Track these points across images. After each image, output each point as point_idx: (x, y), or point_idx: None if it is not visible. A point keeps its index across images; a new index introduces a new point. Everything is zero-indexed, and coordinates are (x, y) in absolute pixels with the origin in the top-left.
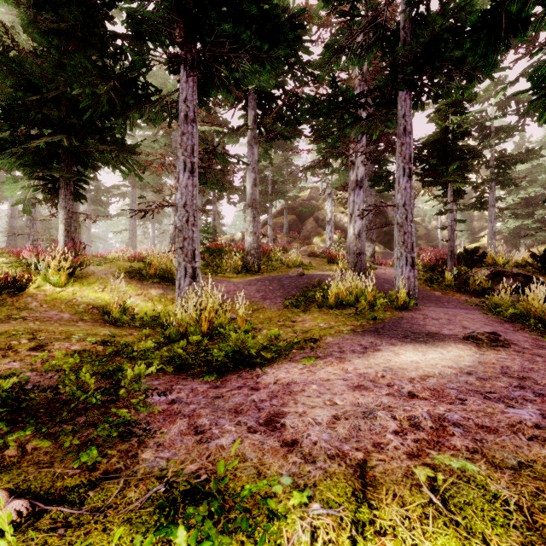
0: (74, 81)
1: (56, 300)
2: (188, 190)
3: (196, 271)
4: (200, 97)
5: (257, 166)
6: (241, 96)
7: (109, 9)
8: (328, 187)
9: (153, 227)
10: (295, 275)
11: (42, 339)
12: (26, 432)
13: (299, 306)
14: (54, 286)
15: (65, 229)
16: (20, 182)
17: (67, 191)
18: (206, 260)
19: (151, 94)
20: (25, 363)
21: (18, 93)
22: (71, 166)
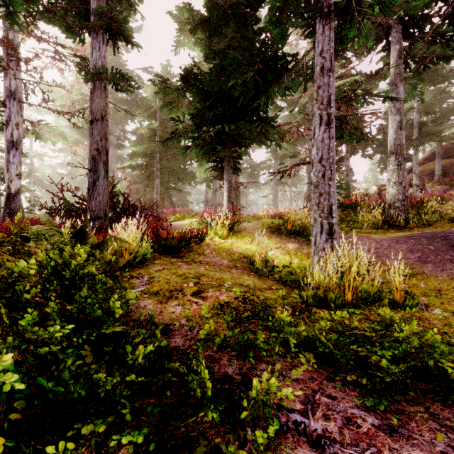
0: (231, 77)
1: (220, 249)
2: (324, 144)
3: (333, 227)
4: (336, 48)
5: (402, 106)
6: (381, 35)
7: (255, 12)
8: None
9: (290, 190)
10: None
11: (203, 284)
12: (139, 436)
13: None
14: (220, 238)
15: (227, 195)
16: (204, 167)
17: (229, 167)
18: (339, 215)
19: (288, 62)
20: (184, 309)
21: (201, 104)
22: (231, 148)
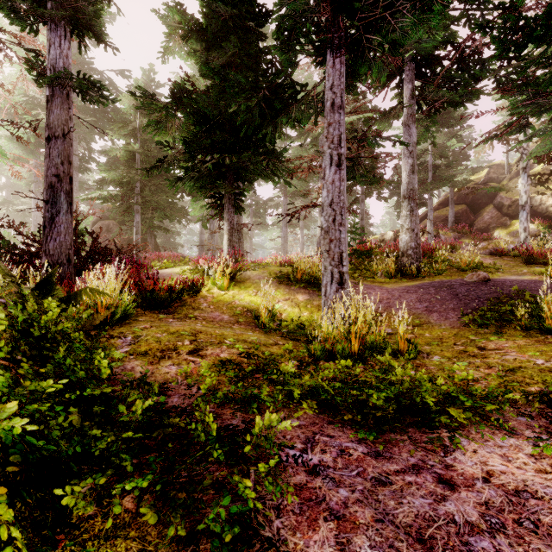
0: (232, 102)
1: (220, 302)
2: (335, 186)
3: (343, 277)
4: (348, 82)
5: (415, 149)
6: (394, 71)
7: (261, 27)
8: (521, 159)
9: (301, 233)
10: (474, 280)
11: (200, 342)
12: (144, 481)
13: (487, 325)
14: (219, 289)
15: (228, 238)
16: (199, 203)
17: (230, 205)
18: (354, 263)
19: (297, 92)
20: (180, 368)
21: (196, 128)
22: (232, 182)
